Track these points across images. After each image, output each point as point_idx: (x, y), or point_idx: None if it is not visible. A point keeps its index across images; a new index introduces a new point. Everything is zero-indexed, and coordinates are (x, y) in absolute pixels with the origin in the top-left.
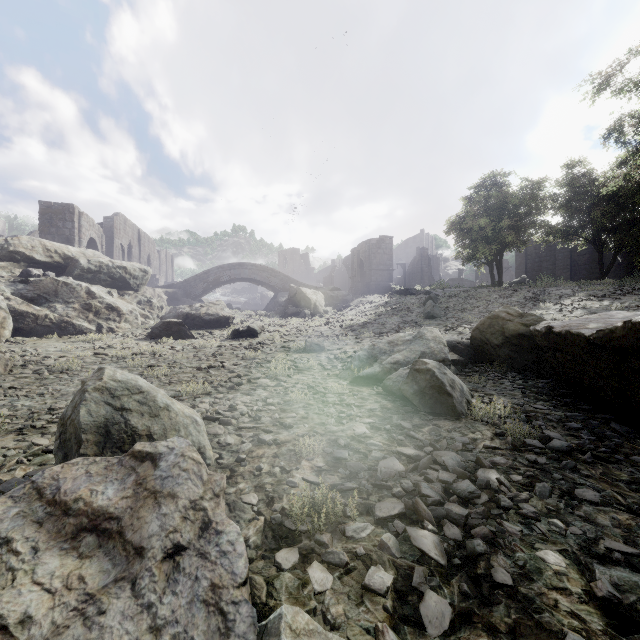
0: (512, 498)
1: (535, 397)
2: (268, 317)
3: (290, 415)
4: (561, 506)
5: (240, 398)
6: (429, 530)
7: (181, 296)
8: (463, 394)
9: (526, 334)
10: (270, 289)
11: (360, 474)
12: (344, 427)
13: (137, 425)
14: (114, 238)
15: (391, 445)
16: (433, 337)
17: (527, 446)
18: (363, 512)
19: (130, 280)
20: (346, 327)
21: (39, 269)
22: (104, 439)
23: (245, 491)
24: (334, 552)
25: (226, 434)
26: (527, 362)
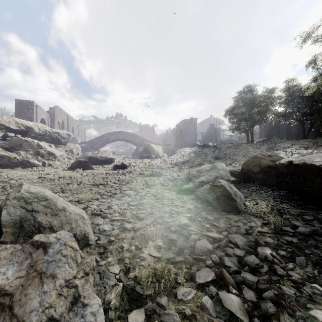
0: (283, 268)
1: (281, 201)
2: (133, 159)
3: (142, 212)
4: (315, 273)
5: (114, 202)
6: (233, 293)
7: (89, 148)
8: (241, 199)
9: (273, 166)
10: (134, 145)
11: (185, 250)
12: (174, 219)
13: (42, 221)
14: (54, 118)
15: (202, 230)
16: (221, 168)
17: (284, 231)
18: (188, 279)
19: (61, 139)
20: (173, 163)
21: (12, 133)
22: (19, 231)
23: (112, 263)
24: (169, 314)
25: (104, 224)
26: (273, 181)
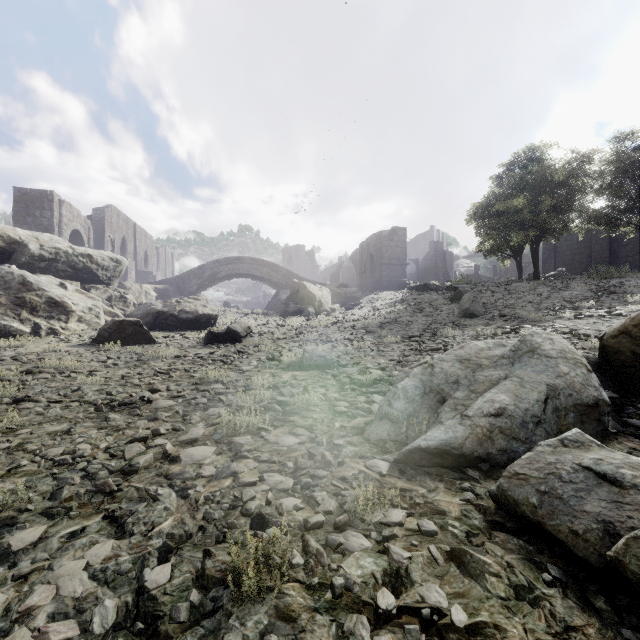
0: None
1: None
2: (266, 316)
3: None
4: None
5: (69, 561)
6: None
7: (173, 293)
8: None
9: None
10: (272, 286)
11: None
12: None
13: None
14: (104, 231)
15: None
16: (559, 351)
17: None
18: None
19: (98, 271)
20: (360, 328)
21: None
22: None
23: None
24: None
25: None
26: None
